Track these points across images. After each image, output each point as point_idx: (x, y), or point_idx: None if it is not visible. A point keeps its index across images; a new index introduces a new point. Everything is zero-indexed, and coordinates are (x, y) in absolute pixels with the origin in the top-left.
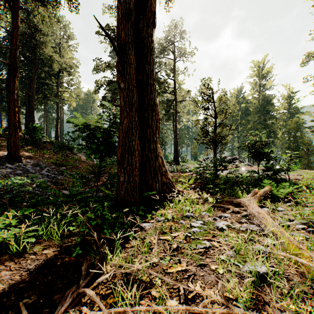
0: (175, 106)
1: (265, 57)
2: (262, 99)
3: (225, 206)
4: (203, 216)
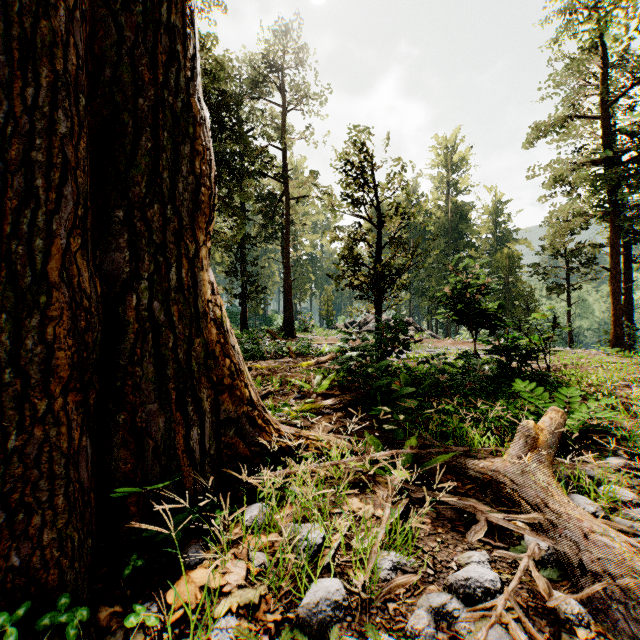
0: (287, 207)
1: (458, 130)
2: (453, 211)
3: (453, 501)
4: (387, 590)
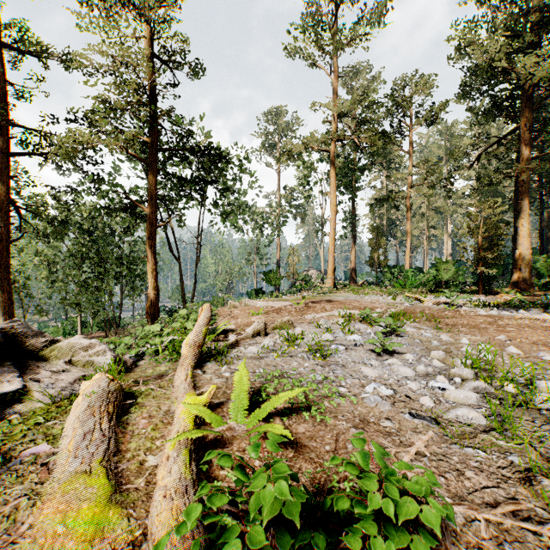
0: None
1: None
2: None
3: None
4: None
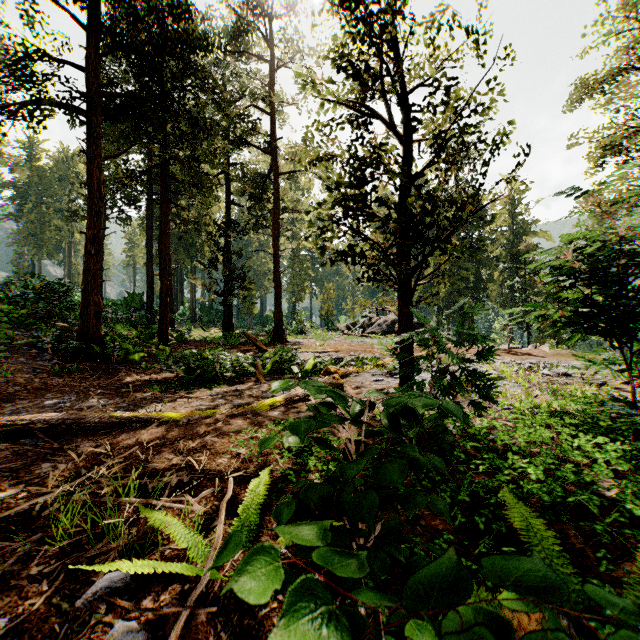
0: (275, 183)
1: None
2: None
3: None
4: None
